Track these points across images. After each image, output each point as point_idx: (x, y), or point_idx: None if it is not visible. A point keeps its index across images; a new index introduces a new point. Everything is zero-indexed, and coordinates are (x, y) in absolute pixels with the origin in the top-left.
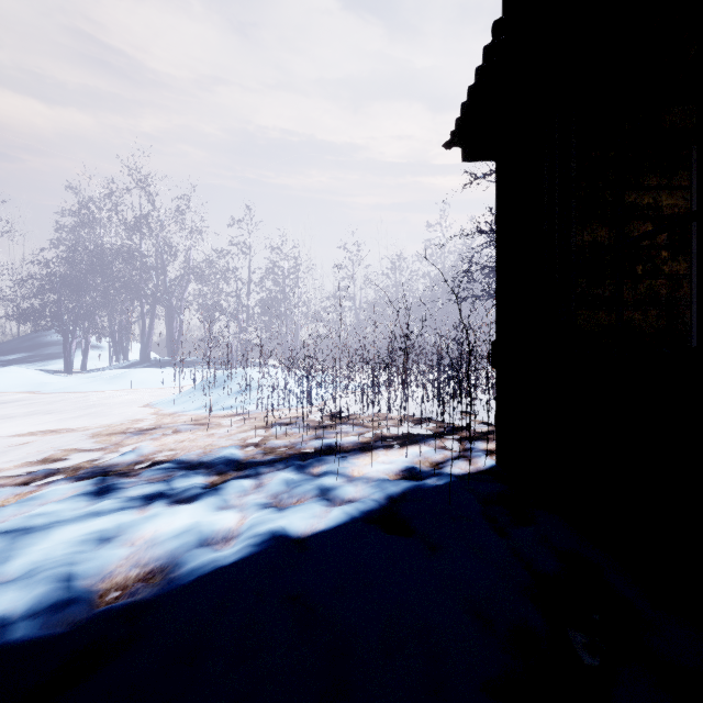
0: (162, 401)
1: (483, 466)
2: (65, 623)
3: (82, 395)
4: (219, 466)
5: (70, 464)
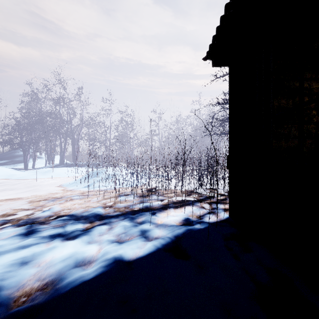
0: (67, 183)
1: (223, 218)
2: None
3: (30, 181)
4: (90, 218)
5: (16, 217)
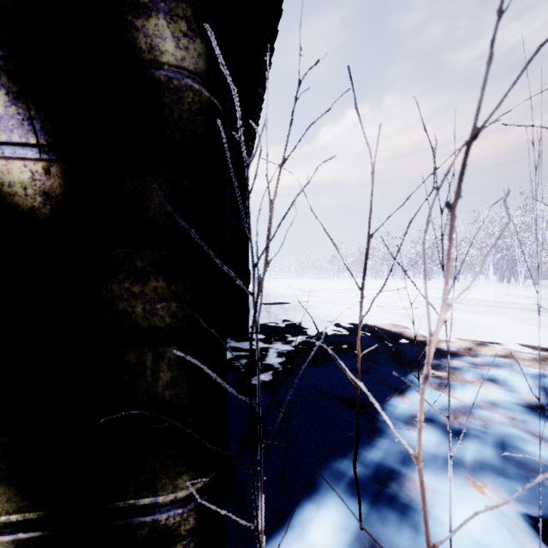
0: None
1: None
2: None
3: None
4: None
5: None
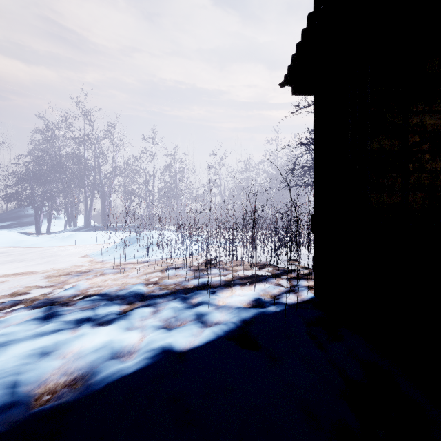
0: (95, 253)
1: (306, 297)
2: (6, 423)
3: (45, 249)
4: (129, 298)
5: (30, 296)
